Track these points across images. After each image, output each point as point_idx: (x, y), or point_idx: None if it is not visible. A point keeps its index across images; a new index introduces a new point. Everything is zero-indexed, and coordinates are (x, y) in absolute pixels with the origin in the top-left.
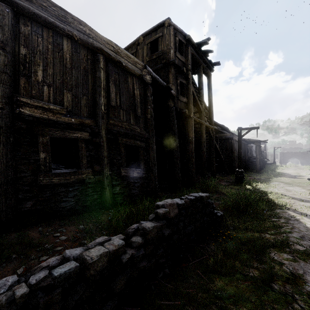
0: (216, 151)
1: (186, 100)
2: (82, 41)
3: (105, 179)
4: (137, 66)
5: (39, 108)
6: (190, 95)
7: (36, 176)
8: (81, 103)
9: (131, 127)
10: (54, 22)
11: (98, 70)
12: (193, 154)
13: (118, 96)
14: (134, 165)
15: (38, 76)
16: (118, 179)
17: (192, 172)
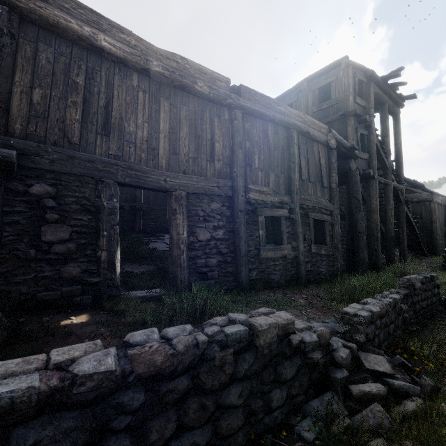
0: (407, 221)
1: (367, 157)
2: (281, 122)
3: (301, 256)
4: (322, 131)
5: (257, 192)
6: (373, 148)
7: (257, 250)
8: (280, 182)
9: (318, 200)
10: (264, 112)
11: (292, 147)
12: (378, 227)
13: (306, 168)
14: (317, 241)
15: (255, 164)
16: (309, 256)
17: (376, 250)
